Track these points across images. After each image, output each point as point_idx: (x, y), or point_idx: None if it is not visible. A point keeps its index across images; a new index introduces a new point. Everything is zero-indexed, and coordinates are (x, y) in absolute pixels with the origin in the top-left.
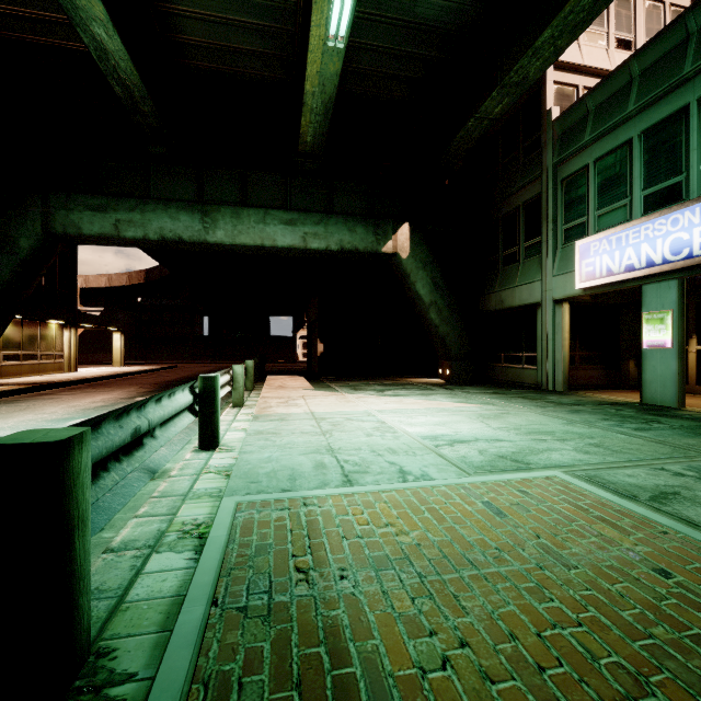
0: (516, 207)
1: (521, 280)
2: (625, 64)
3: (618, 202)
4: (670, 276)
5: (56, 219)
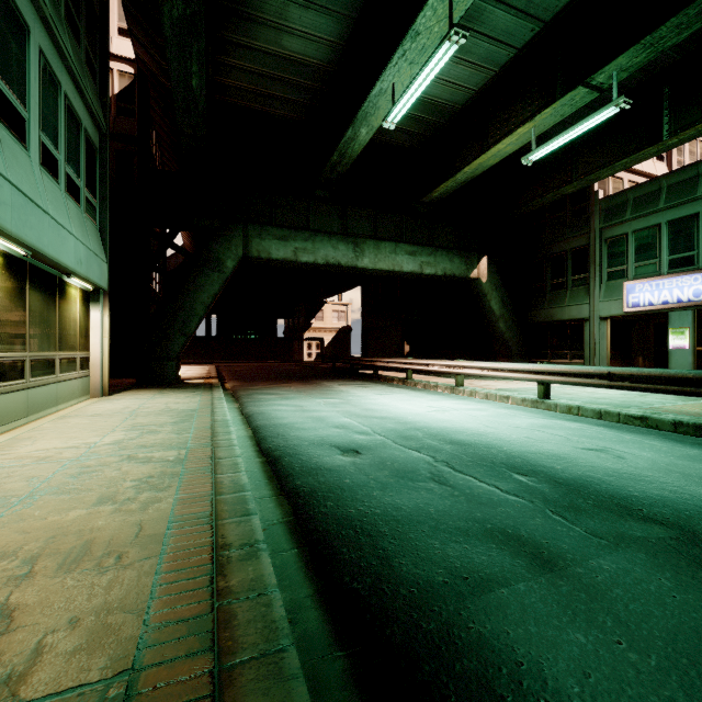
0: (563, 251)
1: (570, 302)
2: (657, 178)
3: (650, 260)
4: (689, 308)
5: (253, 246)
